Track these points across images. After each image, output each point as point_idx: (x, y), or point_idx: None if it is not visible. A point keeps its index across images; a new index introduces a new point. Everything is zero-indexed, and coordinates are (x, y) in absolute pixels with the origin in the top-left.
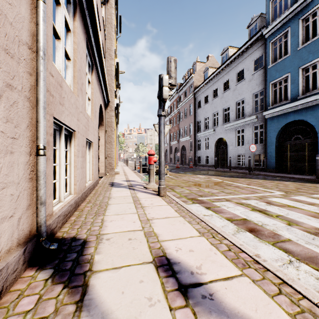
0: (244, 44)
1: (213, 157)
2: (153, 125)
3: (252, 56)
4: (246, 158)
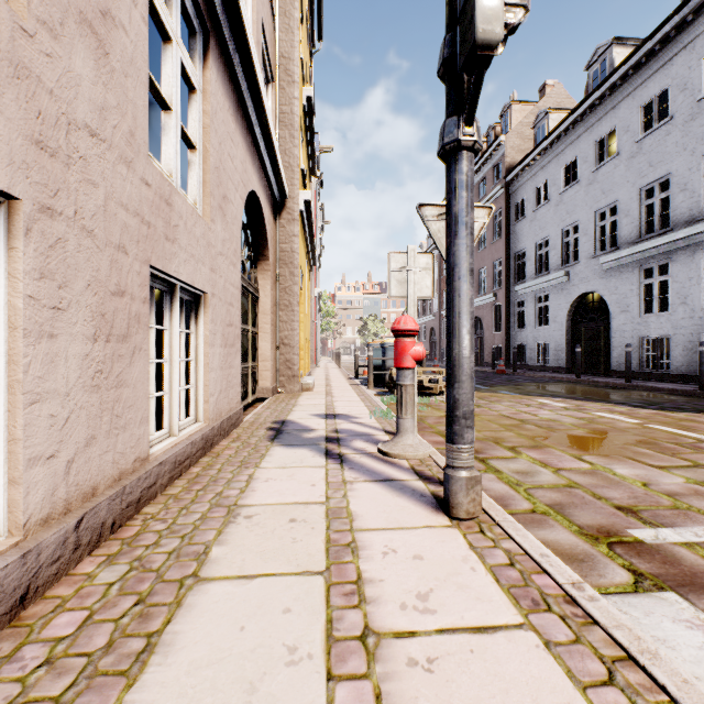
0: (671, 15)
1: (562, 345)
2: (418, 210)
3: (699, 43)
4: (678, 347)
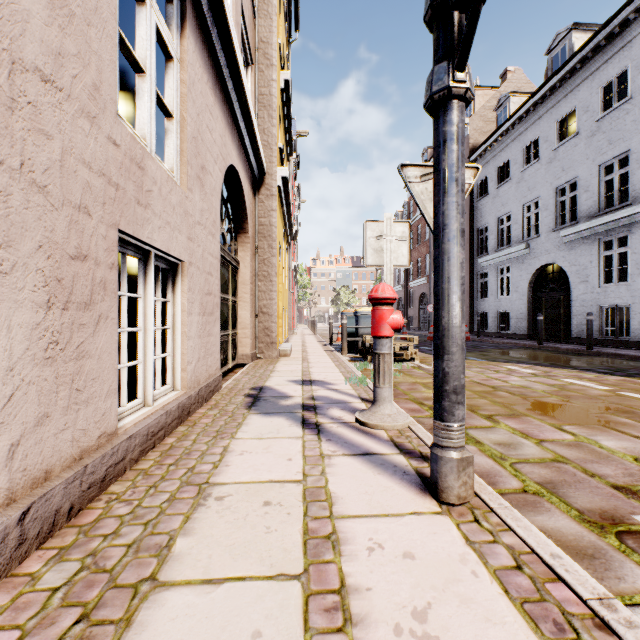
0: None
1: (523, 314)
2: (400, 171)
3: None
4: (638, 316)
